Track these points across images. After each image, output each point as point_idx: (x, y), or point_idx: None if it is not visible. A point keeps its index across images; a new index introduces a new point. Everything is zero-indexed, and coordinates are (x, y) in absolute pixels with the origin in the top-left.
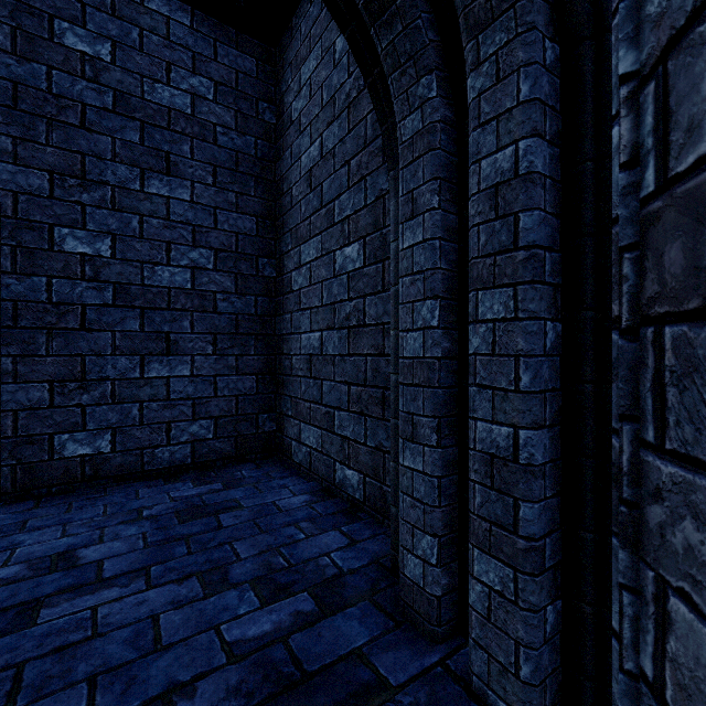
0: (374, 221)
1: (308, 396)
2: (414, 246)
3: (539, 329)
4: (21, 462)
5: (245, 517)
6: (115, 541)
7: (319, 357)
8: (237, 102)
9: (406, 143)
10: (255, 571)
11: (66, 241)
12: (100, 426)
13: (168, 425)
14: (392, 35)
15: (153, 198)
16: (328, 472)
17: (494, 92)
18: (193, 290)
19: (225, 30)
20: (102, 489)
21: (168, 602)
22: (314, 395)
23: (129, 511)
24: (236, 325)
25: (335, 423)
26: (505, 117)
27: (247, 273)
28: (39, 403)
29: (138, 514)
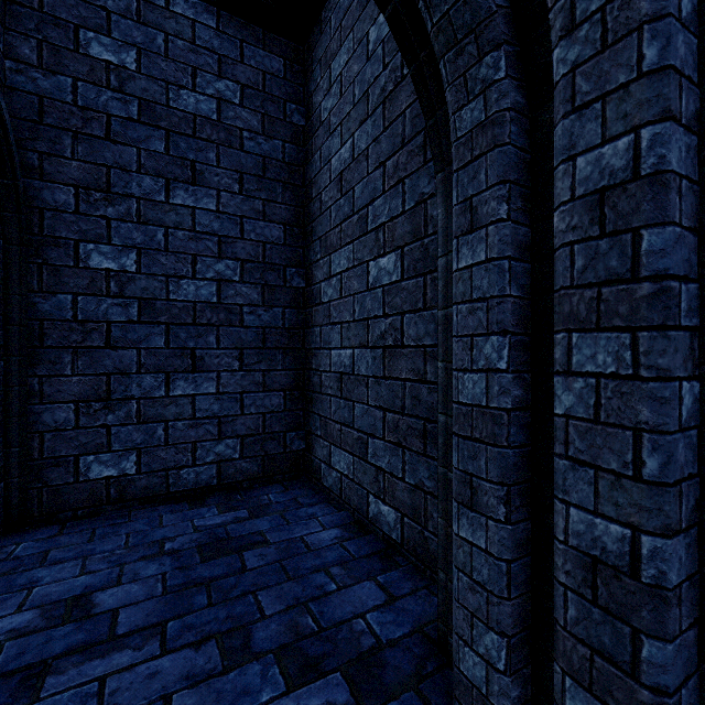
0: (414, 229)
1: (338, 417)
2: (473, 266)
3: (674, 394)
4: (47, 485)
5: (271, 557)
6: (133, 582)
7: (350, 377)
8: (264, 104)
9: (462, 139)
10: (280, 636)
11: (91, 256)
12: (125, 447)
13: (193, 445)
14: (446, 5)
15: (179, 209)
16: (360, 503)
17: (598, 62)
18: (219, 304)
19: (252, 30)
20: (126, 513)
21: (182, 677)
22: (345, 417)
23: (151, 543)
24: (263, 339)
25: (369, 450)
26: (617, 96)
27: (274, 283)
28: (64, 424)
29: (160, 547)
